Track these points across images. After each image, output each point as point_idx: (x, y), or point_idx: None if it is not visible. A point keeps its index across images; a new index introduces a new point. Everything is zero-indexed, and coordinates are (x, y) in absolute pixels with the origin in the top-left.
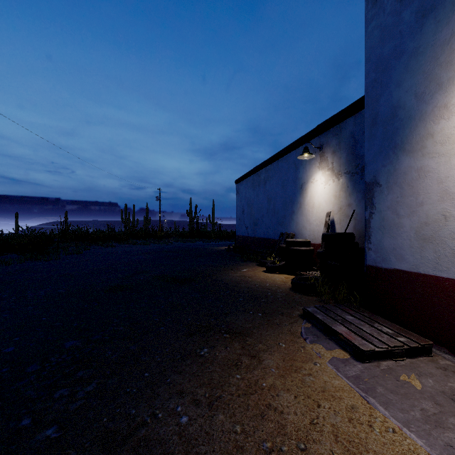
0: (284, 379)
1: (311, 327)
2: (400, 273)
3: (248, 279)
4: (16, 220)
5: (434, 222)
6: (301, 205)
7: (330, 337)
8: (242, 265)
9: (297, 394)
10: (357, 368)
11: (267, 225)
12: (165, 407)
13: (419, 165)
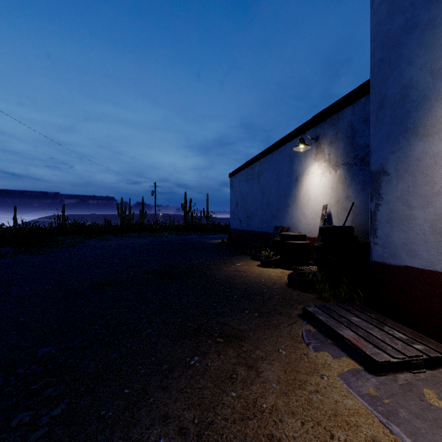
0: (287, 397)
1: (312, 329)
2: (412, 270)
3: (242, 273)
4: (15, 213)
5: None
6: (296, 197)
7: (336, 342)
8: (236, 259)
9: (304, 420)
10: (371, 383)
11: (261, 218)
12: (144, 439)
13: (436, 150)
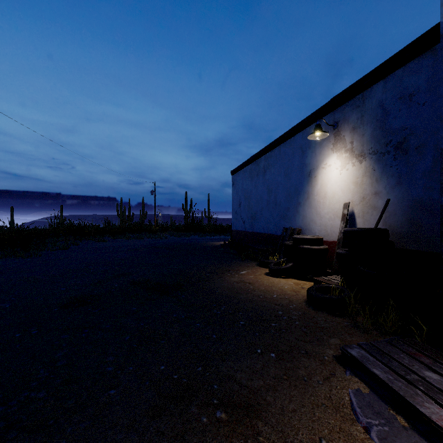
0: None
1: (364, 391)
2: None
3: (249, 286)
4: (11, 214)
5: None
6: (308, 195)
7: (413, 424)
8: (239, 265)
9: None
10: None
11: (267, 219)
12: None
13: None
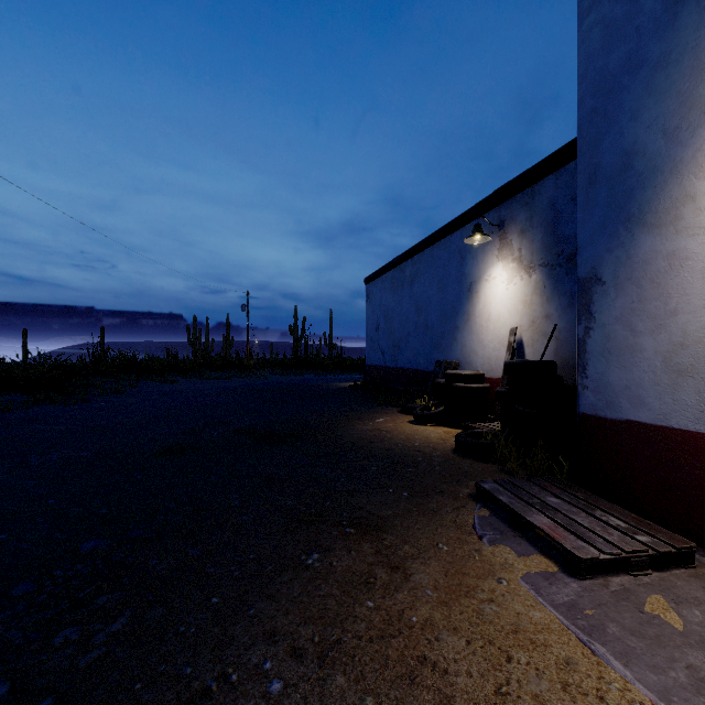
0: (448, 609)
1: (489, 516)
2: (637, 427)
3: (385, 434)
4: (24, 340)
5: (696, 343)
6: (469, 316)
7: (523, 533)
8: (375, 412)
9: (471, 638)
10: (570, 589)
11: (415, 349)
12: (243, 662)
13: (671, 248)
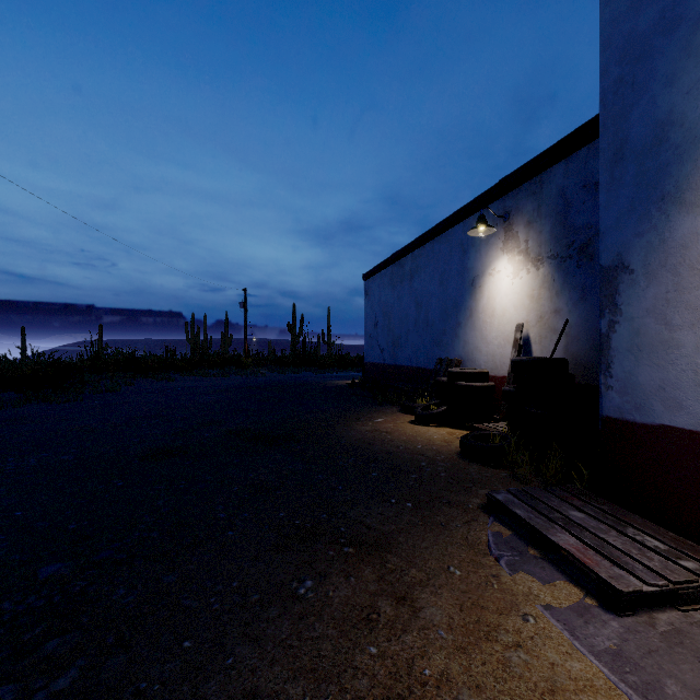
0: (467, 657)
1: (504, 532)
2: (674, 433)
3: (386, 435)
4: (23, 338)
5: None
6: (471, 312)
7: (545, 554)
8: (374, 411)
9: None
10: (611, 630)
11: (415, 346)
12: None
13: None
